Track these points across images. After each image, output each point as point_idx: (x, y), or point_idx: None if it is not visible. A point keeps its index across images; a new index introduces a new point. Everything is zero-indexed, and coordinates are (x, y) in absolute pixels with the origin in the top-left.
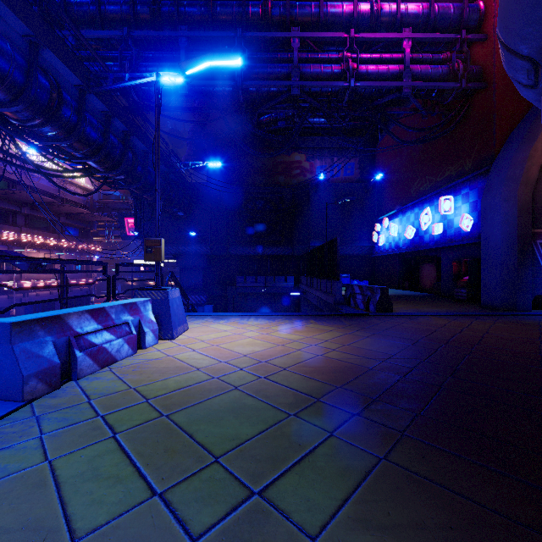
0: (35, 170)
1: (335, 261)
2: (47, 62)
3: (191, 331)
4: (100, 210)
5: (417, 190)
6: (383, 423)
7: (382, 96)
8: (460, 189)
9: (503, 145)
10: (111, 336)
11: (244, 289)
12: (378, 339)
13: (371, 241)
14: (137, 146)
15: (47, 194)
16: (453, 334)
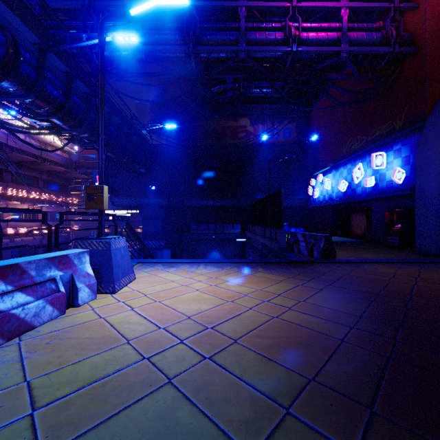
0: None
1: (279, 210)
2: (4, 18)
3: (137, 282)
4: (77, 169)
5: (349, 149)
6: None
7: (321, 61)
8: (392, 145)
9: (433, 104)
10: (27, 298)
11: (197, 235)
12: (333, 292)
13: (306, 194)
14: None
15: (31, 155)
16: (410, 285)
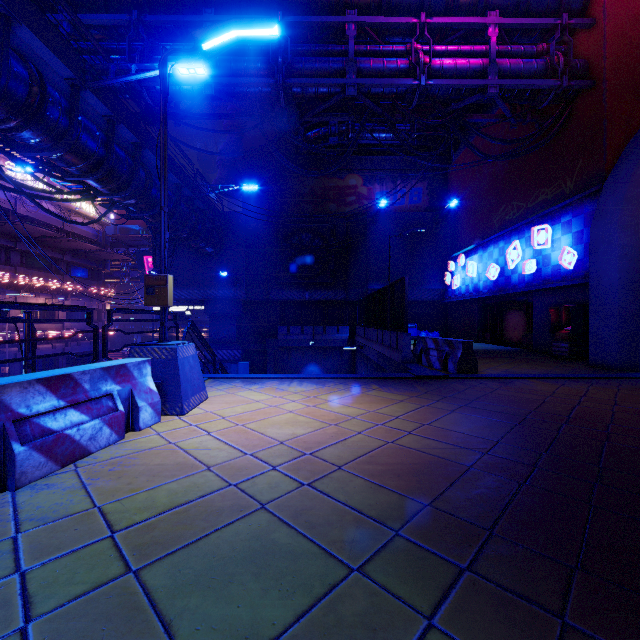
0: (15, 189)
1: (402, 307)
2: (26, 45)
3: (211, 402)
4: (114, 247)
5: (502, 220)
6: (519, 593)
7: (460, 98)
8: (559, 216)
9: (616, 159)
10: (81, 416)
11: (287, 342)
12: (468, 414)
13: (443, 284)
14: (152, 162)
15: (49, 226)
16: (570, 406)
